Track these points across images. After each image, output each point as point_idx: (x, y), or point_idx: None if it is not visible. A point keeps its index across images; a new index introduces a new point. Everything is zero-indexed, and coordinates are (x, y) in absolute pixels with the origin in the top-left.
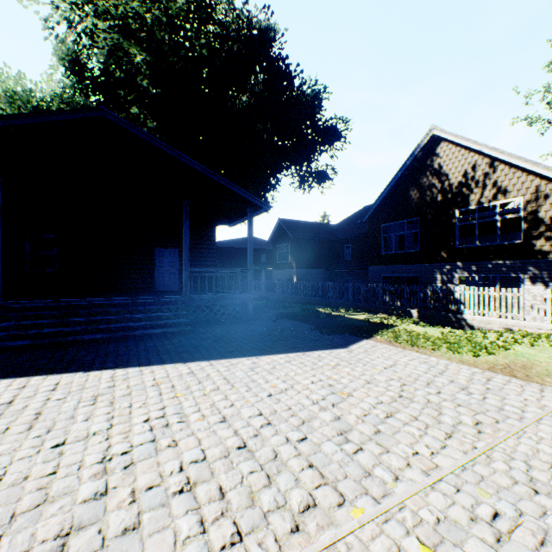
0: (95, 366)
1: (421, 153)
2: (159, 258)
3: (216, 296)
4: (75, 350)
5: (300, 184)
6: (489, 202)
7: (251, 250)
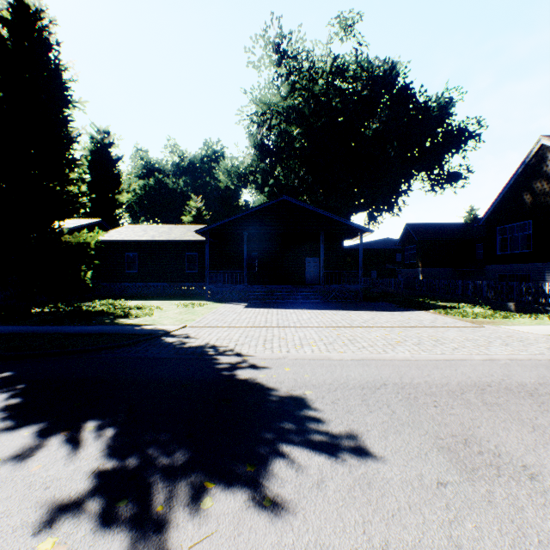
0: (286, 308)
1: (533, 160)
2: (307, 263)
3: (338, 286)
4: (276, 305)
5: (431, 187)
6: None
7: (361, 258)
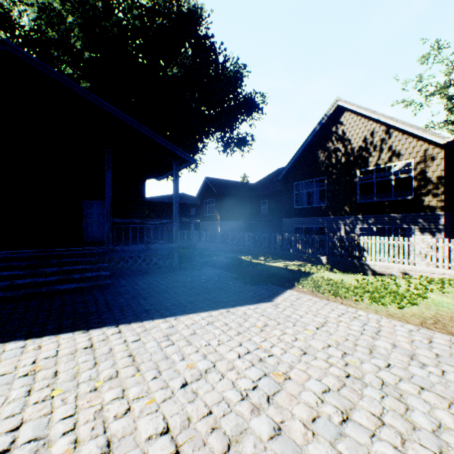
0: None
1: (327, 121)
2: (87, 209)
3: (140, 247)
4: None
5: (224, 148)
6: (385, 163)
7: (176, 202)
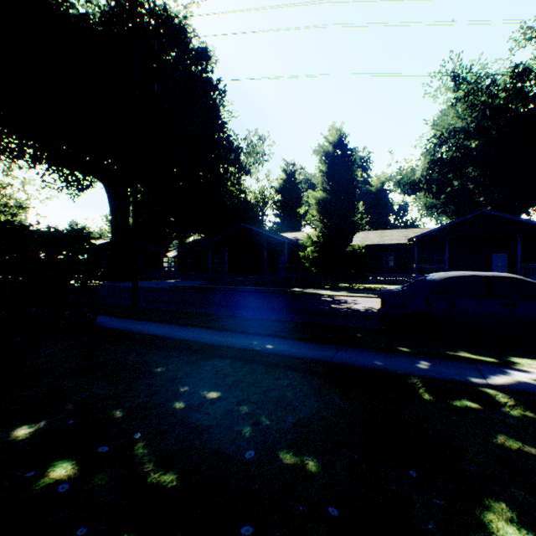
0: None
1: None
2: (494, 258)
3: None
4: None
5: None
6: None
7: None
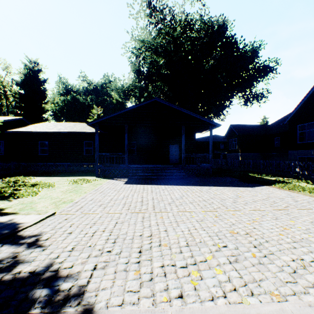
0: (158, 184)
1: None
2: (170, 149)
3: (195, 165)
4: (150, 180)
5: (244, 102)
6: None
7: (211, 145)
